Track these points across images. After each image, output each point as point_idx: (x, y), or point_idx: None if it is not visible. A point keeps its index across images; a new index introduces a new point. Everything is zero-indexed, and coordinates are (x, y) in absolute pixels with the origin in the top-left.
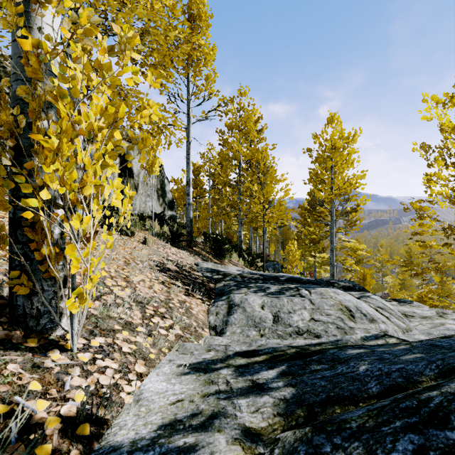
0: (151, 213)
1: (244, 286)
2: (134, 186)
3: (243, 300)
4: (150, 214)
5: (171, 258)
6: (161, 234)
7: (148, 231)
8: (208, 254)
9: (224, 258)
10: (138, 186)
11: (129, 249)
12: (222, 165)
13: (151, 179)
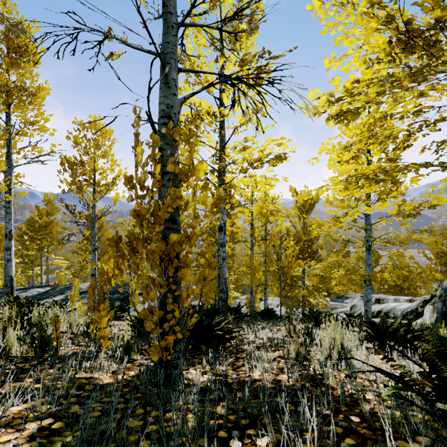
0: None
1: None
2: None
3: None
4: None
5: None
6: None
7: None
8: None
9: None
10: None
11: None
12: None
13: None
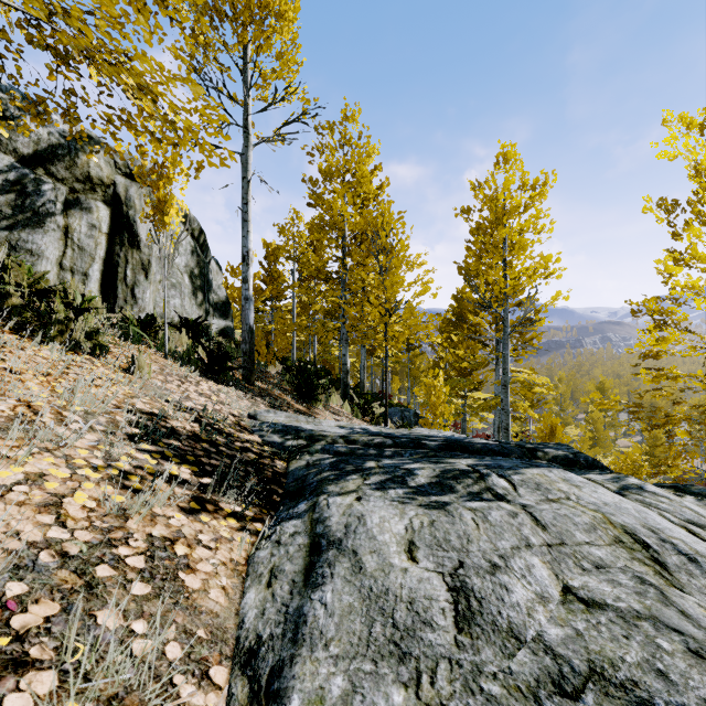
0: (178, 319)
1: (353, 468)
2: (141, 265)
3: (353, 522)
4: (177, 320)
5: (193, 403)
6: (184, 354)
7: (157, 348)
8: (286, 394)
9: (315, 401)
10: (151, 266)
11: (70, 382)
12: (315, 247)
13: (179, 256)
